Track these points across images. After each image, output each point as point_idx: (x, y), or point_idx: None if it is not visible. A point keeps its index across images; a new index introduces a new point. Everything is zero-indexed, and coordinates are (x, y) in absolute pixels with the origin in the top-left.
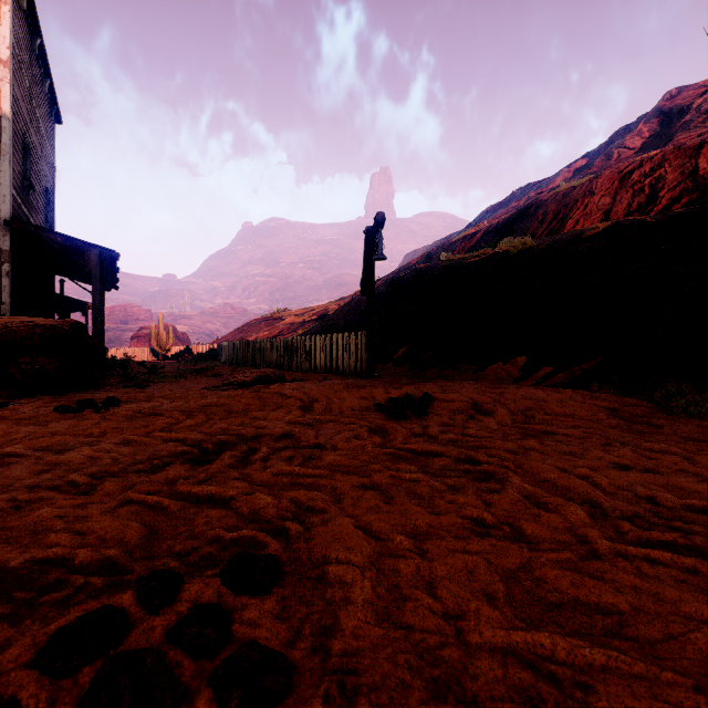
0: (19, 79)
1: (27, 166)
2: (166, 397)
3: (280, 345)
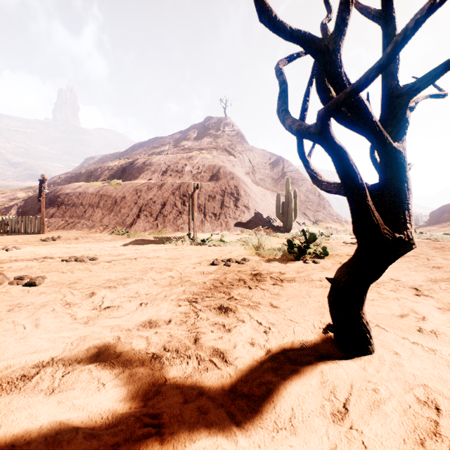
0: None
1: None
2: None
3: None
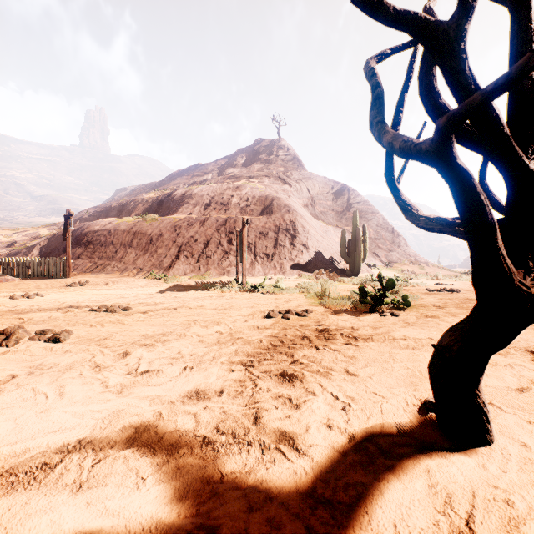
0: None
1: None
2: None
3: (4, 262)
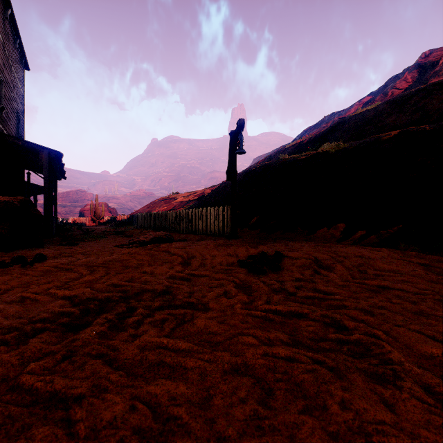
0: None
1: (1, 95)
2: (84, 253)
3: (172, 215)
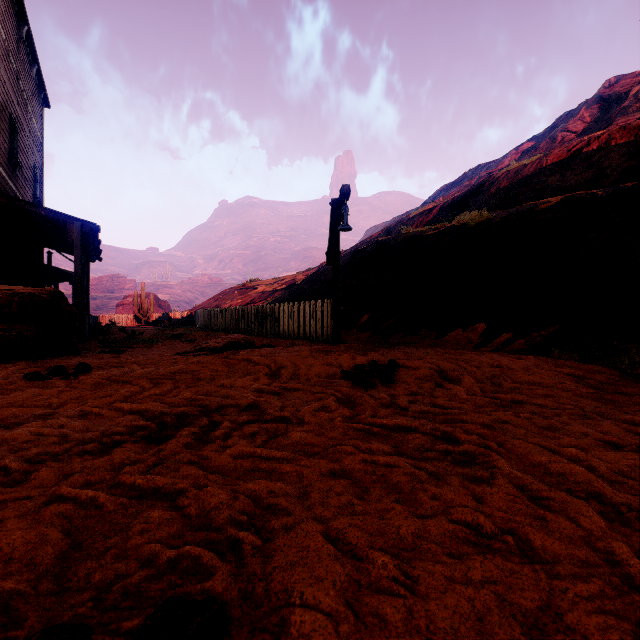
0: (6, 62)
1: (14, 145)
2: (138, 363)
3: (251, 312)
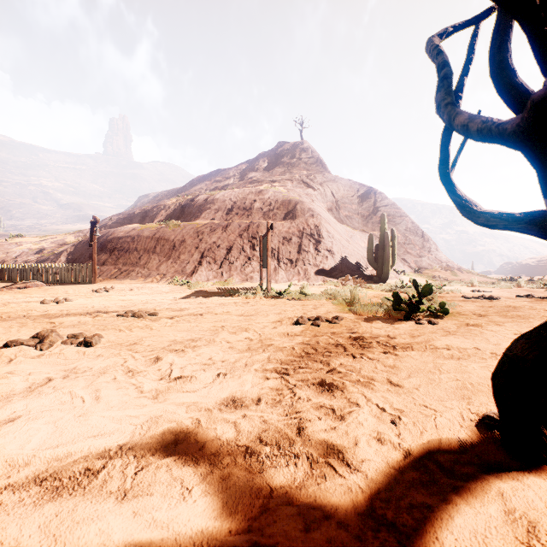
0: None
1: None
2: None
3: (33, 268)
